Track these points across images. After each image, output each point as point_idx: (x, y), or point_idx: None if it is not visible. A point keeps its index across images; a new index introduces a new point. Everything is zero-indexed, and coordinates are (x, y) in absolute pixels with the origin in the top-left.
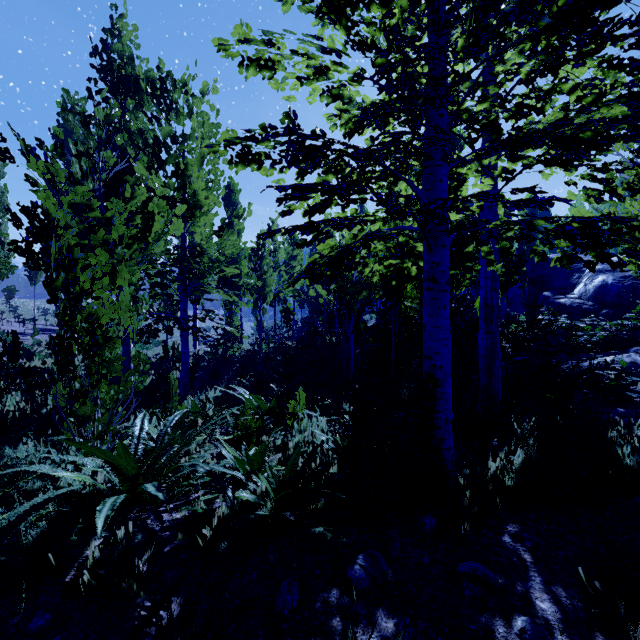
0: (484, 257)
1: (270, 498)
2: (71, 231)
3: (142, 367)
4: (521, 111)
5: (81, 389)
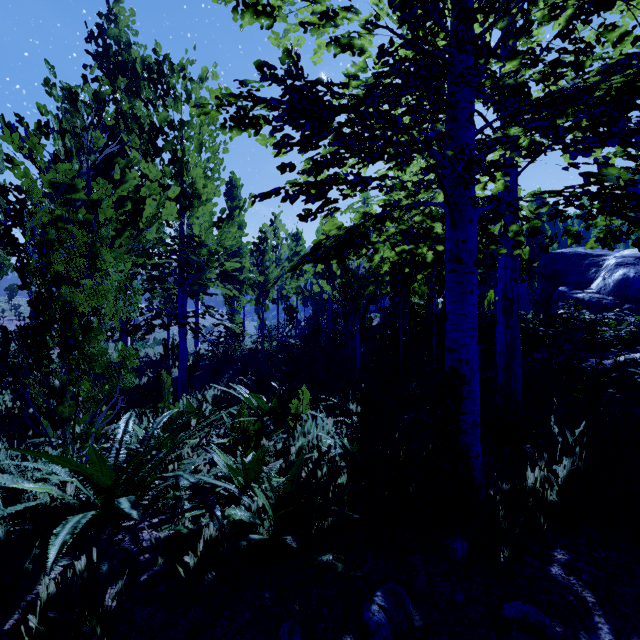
0: (512, 238)
1: (268, 515)
2: (46, 208)
3: (128, 362)
4: (555, 71)
5: (60, 386)
